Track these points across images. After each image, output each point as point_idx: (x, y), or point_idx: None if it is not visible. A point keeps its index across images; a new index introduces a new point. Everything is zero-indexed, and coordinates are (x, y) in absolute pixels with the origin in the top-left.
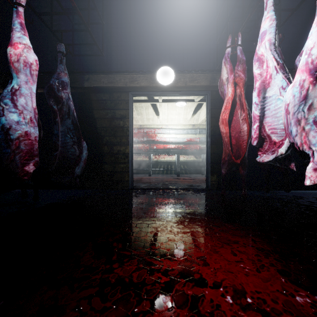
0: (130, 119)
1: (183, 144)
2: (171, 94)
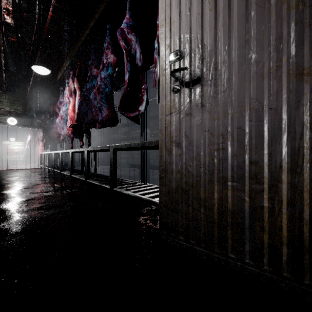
0: (1, 147)
1: (22, 151)
2: (14, 141)
